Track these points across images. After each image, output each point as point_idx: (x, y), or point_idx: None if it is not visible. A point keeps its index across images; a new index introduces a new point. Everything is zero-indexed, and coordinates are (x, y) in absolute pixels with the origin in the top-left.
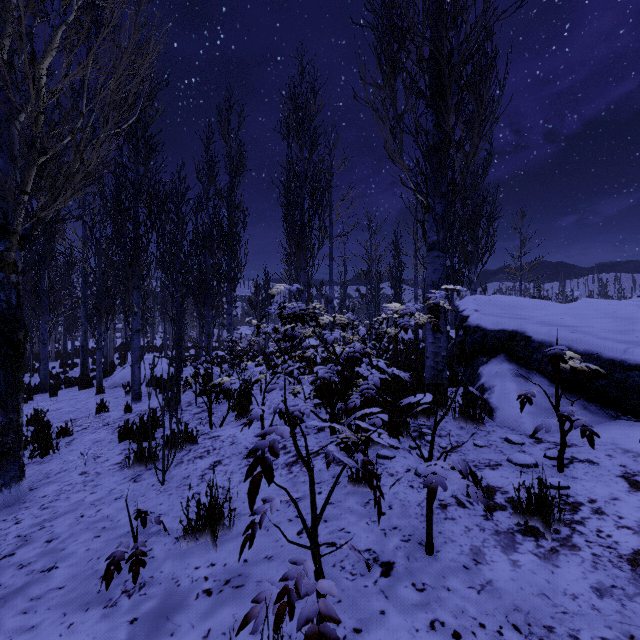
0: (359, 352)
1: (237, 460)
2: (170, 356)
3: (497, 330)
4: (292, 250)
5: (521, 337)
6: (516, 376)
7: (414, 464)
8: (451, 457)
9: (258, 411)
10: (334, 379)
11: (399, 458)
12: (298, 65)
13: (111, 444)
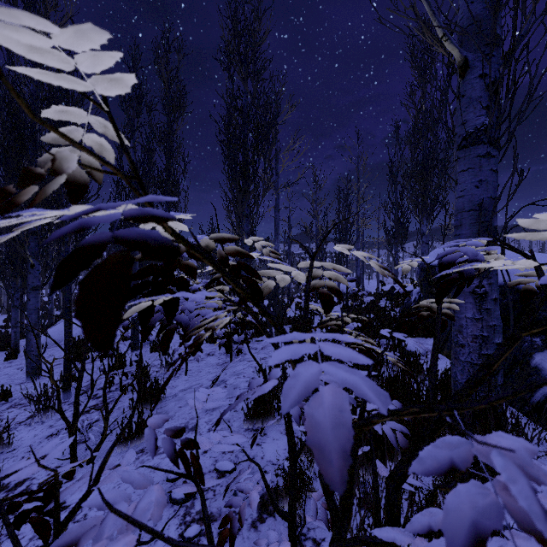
0: None
1: None
2: None
3: None
4: (233, 194)
5: None
6: None
7: None
8: None
9: None
10: None
11: None
12: None
13: None
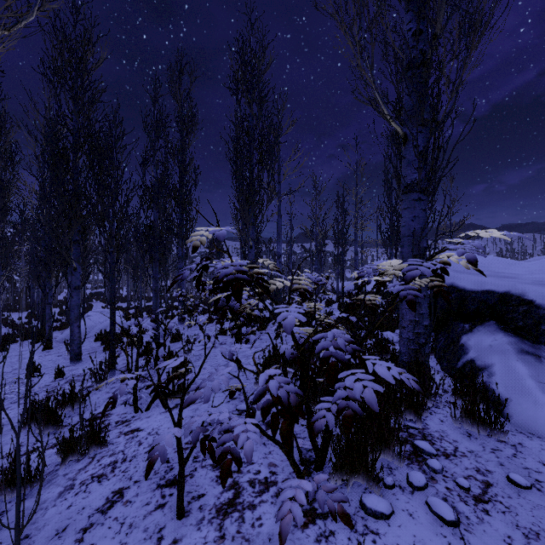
0: (341, 349)
1: (147, 491)
2: (133, 306)
3: (481, 291)
4: (241, 205)
5: (518, 301)
6: (522, 353)
7: (433, 539)
8: (490, 518)
9: (166, 440)
10: (296, 398)
11: (401, 516)
12: (247, 22)
13: (11, 433)
